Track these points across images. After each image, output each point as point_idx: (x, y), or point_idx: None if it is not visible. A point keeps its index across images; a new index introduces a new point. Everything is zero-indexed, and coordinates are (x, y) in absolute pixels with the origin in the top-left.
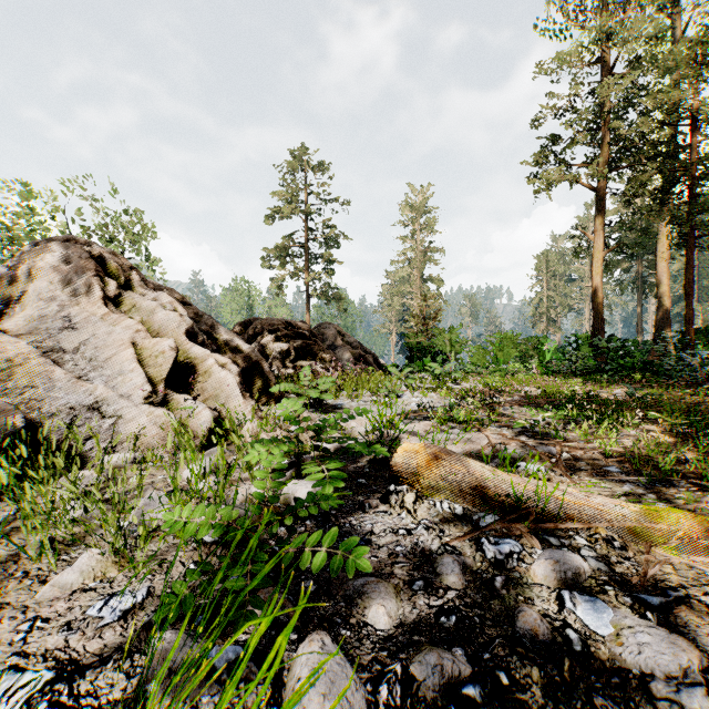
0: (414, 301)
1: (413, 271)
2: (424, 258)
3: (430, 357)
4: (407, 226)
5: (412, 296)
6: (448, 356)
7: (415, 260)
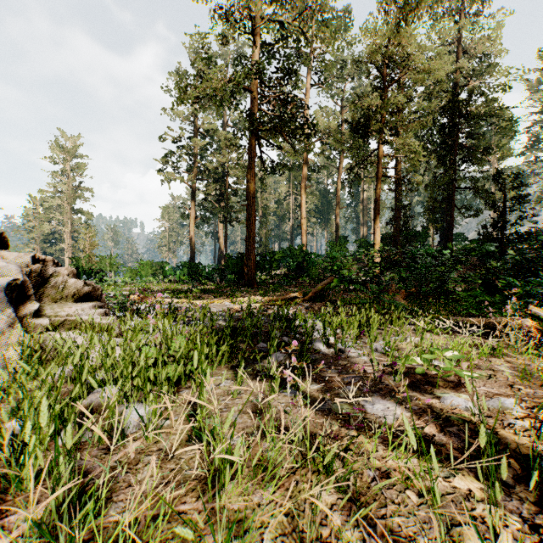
0: (65, 228)
1: (64, 203)
2: (76, 194)
3: (94, 274)
4: (57, 163)
5: (64, 223)
6: (105, 273)
7: (67, 194)
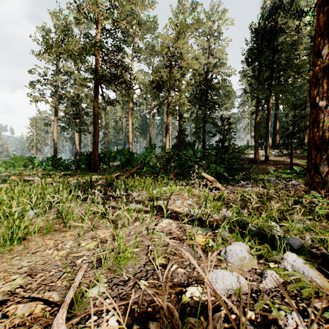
0: None
1: None
2: None
3: None
4: None
5: None
6: None
7: None
